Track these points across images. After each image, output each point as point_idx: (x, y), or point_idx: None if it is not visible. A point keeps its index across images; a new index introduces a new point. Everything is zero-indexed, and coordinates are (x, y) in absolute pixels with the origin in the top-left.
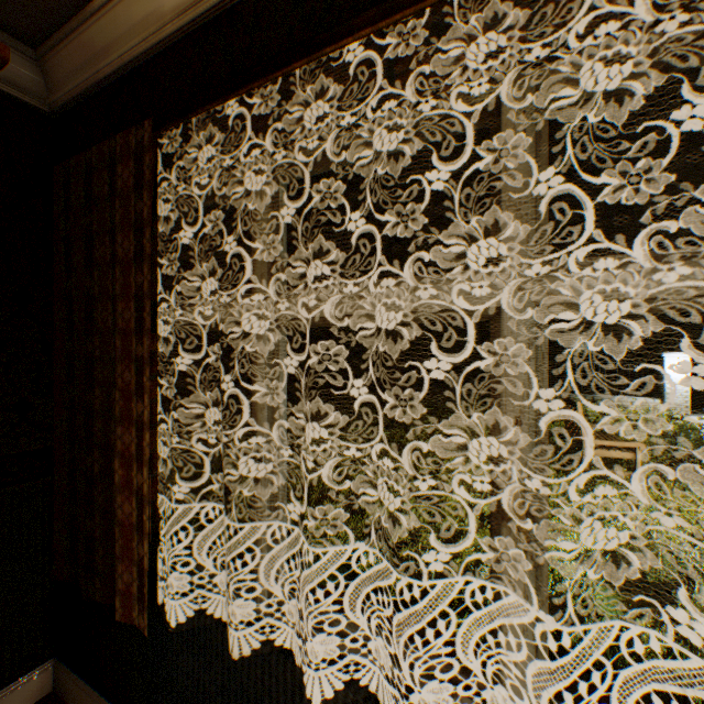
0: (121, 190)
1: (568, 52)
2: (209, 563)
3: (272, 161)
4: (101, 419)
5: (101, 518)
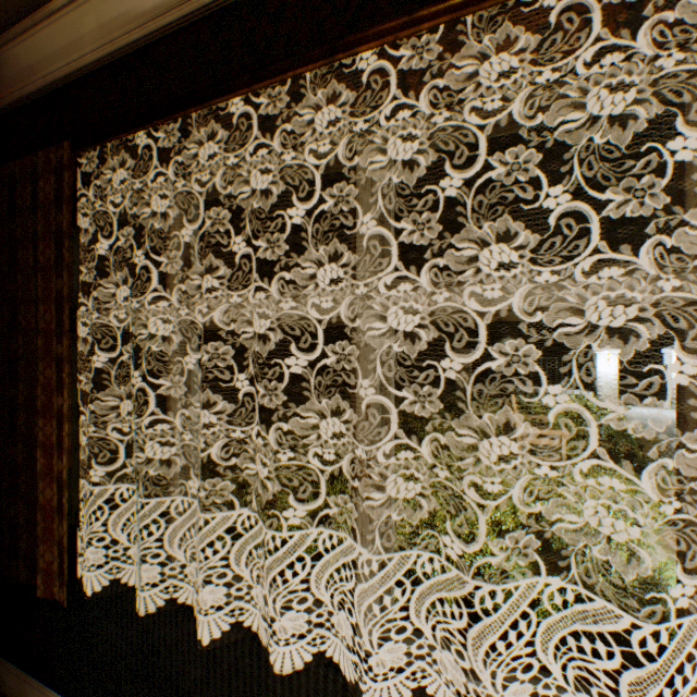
0: (43, 203)
1: (399, 120)
2: (132, 543)
3: (184, 183)
4: (25, 413)
5: (25, 505)
